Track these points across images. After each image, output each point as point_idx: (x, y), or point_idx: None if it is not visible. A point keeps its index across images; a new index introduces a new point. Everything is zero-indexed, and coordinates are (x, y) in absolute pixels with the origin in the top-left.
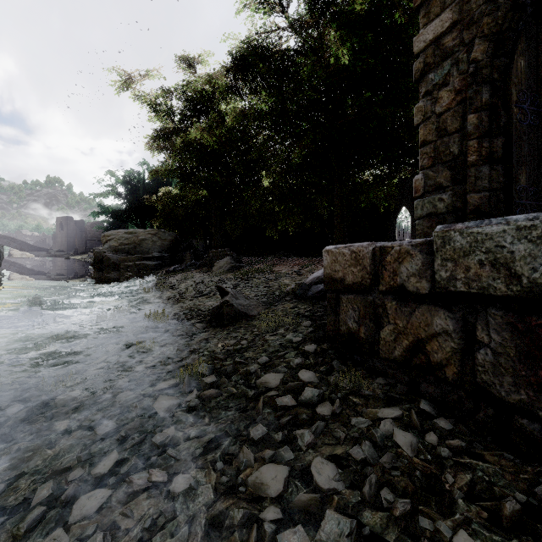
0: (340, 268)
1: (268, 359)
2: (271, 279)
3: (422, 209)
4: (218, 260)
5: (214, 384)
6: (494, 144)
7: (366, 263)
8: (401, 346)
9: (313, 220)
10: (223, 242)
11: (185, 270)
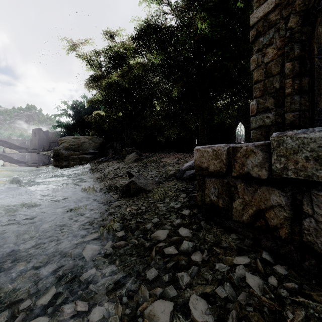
0: (205, 161)
1: (159, 220)
2: (160, 167)
3: (255, 123)
4: (128, 154)
5: (123, 237)
6: (303, 81)
7: (223, 158)
8: (248, 213)
9: (186, 130)
10: (132, 144)
11: (108, 161)
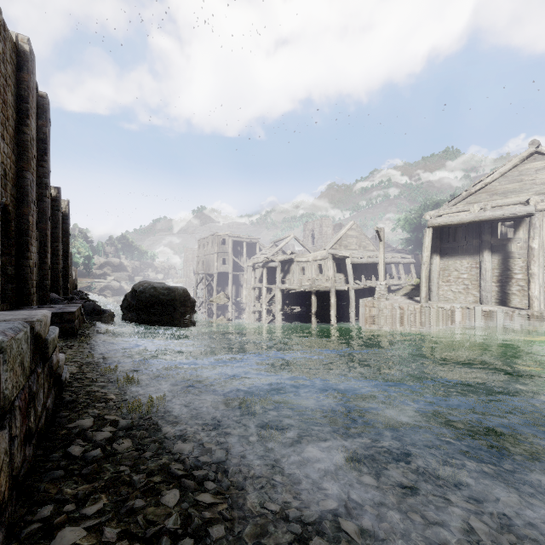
0: None
1: None
2: None
3: None
4: None
5: None
6: None
7: None
8: None
9: None
10: None
11: None
